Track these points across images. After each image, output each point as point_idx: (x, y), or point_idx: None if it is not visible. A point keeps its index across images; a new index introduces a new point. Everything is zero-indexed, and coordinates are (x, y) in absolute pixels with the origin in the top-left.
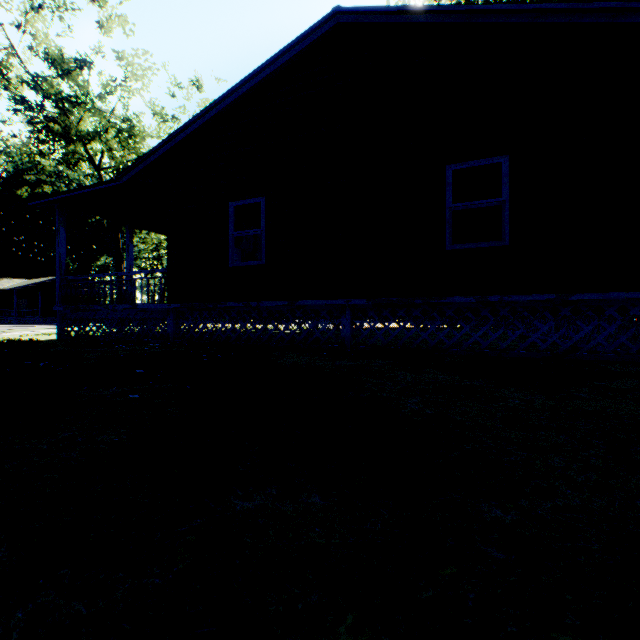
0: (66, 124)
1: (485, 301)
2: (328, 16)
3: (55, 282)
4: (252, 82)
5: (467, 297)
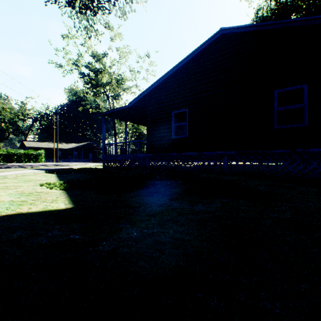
0: (97, 80)
1: (294, 151)
2: (217, 32)
3: (87, 144)
4: (183, 62)
5: (285, 150)
